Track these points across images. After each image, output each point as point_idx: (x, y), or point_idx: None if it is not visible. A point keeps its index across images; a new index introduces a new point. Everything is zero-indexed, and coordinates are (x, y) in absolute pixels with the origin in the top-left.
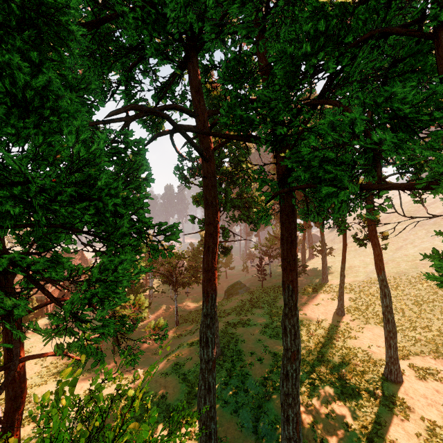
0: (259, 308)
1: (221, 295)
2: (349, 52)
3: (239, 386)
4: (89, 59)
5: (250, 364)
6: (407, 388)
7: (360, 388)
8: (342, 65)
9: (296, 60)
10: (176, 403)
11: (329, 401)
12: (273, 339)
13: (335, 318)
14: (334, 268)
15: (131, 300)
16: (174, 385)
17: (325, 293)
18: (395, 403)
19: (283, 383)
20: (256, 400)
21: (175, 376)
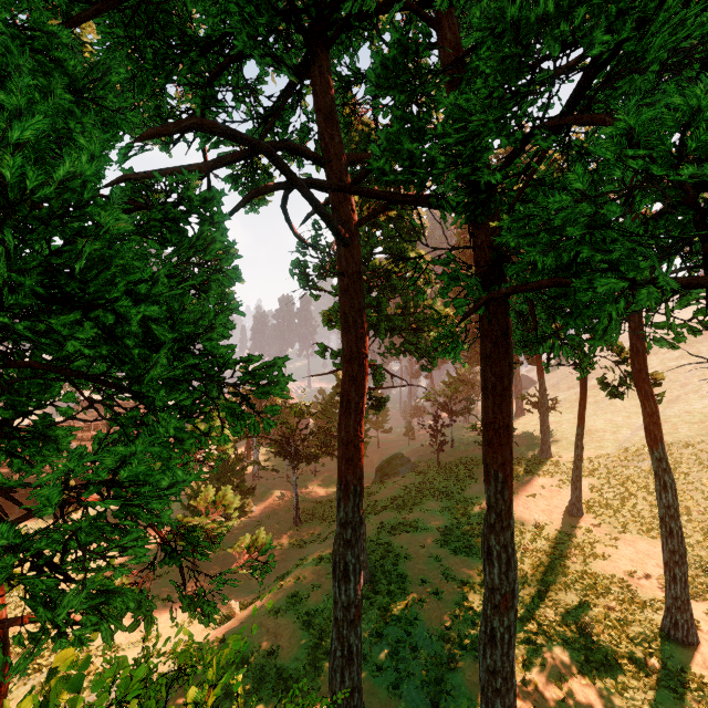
0: (433, 500)
1: (370, 476)
2: (631, 14)
3: (401, 640)
4: (130, 57)
5: (421, 600)
6: (707, 656)
7: (619, 652)
8: (619, 38)
9: (524, 32)
10: (293, 665)
11: (564, 676)
12: (460, 556)
13: (566, 521)
14: (561, 432)
15: (210, 495)
16: (290, 632)
17: (547, 475)
18: (688, 684)
19: (485, 651)
20: (432, 667)
21: (292, 616)
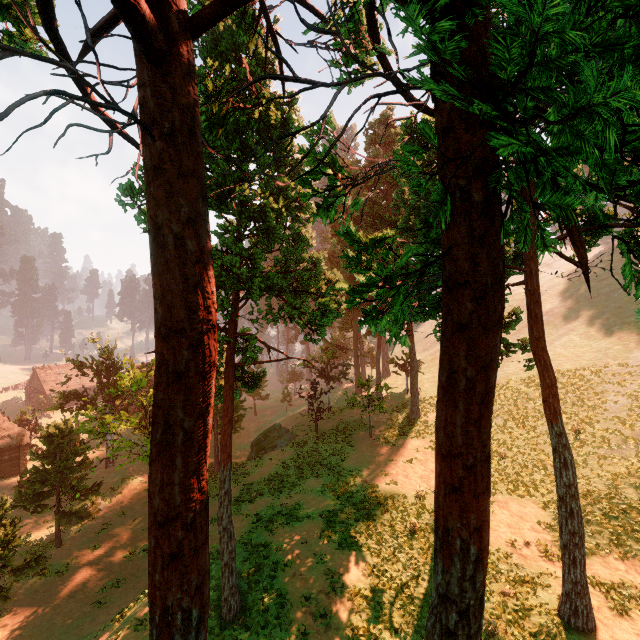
0: (314, 476)
1: (246, 447)
2: None
3: None
4: None
5: (306, 632)
6: None
7: None
8: None
9: None
10: None
11: None
12: (347, 551)
13: None
14: (424, 392)
15: None
16: None
17: (419, 437)
18: None
19: None
20: None
21: None
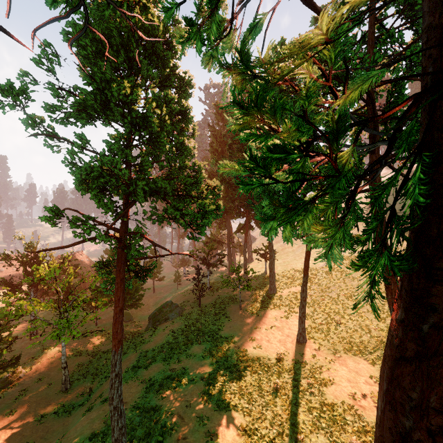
0: (197, 343)
1: (146, 318)
2: None
3: None
4: None
5: None
6: None
7: None
8: None
9: None
10: None
11: None
12: (224, 411)
13: (297, 349)
14: (278, 273)
15: None
16: None
17: (276, 308)
18: None
19: None
20: None
21: None
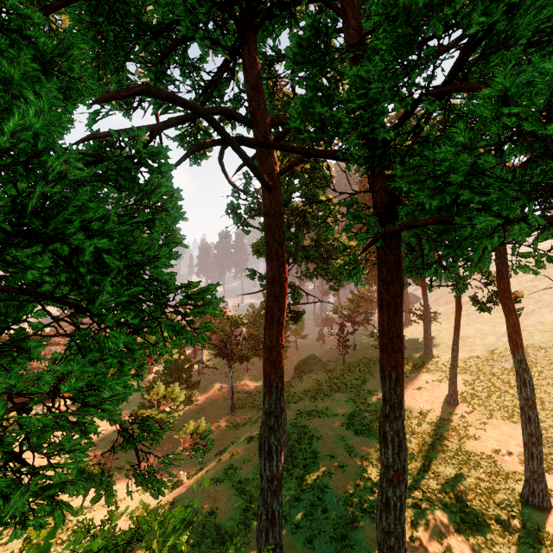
0: (340, 391)
1: (290, 372)
2: (502, 0)
3: (314, 504)
4: (95, 39)
5: (330, 472)
6: None
7: (488, 515)
8: (492, 19)
9: (414, 15)
10: (228, 523)
11: (444, 534)
12: (361, 436)
13: (445, 409)
14: (440, 338)
15: (161, 391)
16: (226, 497)
17: (429, 372)
18: (543, 541)
19: (381, 516)
20: (339, 526)
21: (228, 484)
